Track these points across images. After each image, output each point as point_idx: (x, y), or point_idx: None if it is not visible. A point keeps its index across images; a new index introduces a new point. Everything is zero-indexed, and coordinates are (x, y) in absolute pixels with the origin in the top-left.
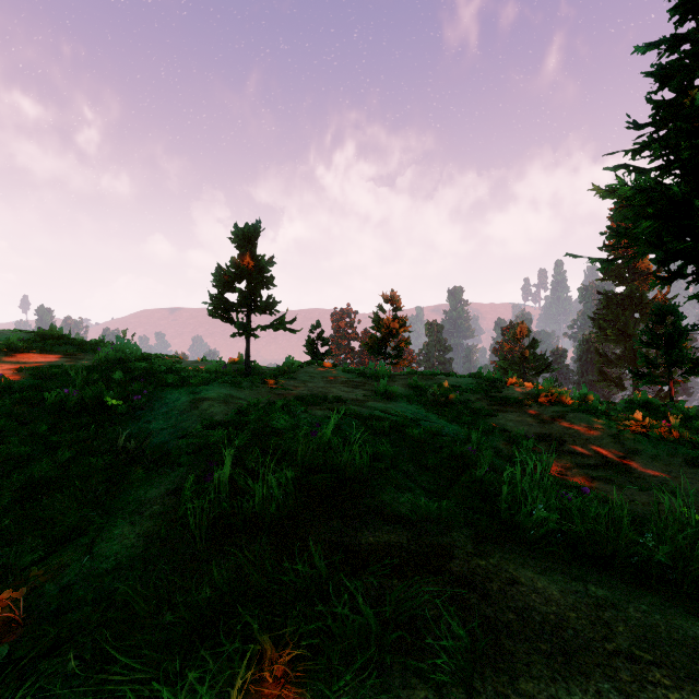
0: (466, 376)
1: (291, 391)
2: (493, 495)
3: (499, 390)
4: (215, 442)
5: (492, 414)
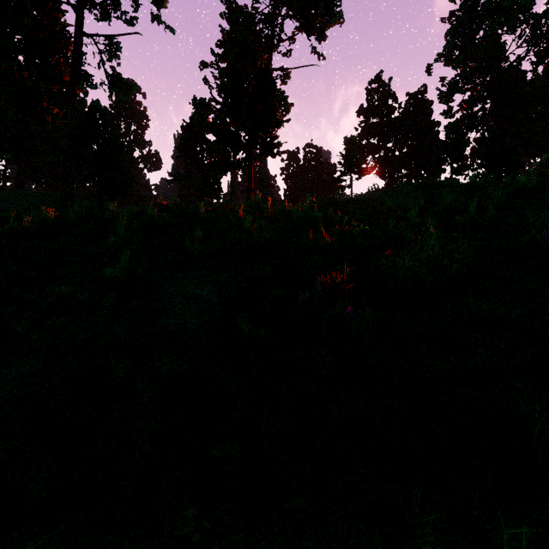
0: None
1: None
2: None
3: None
4: None
5: None
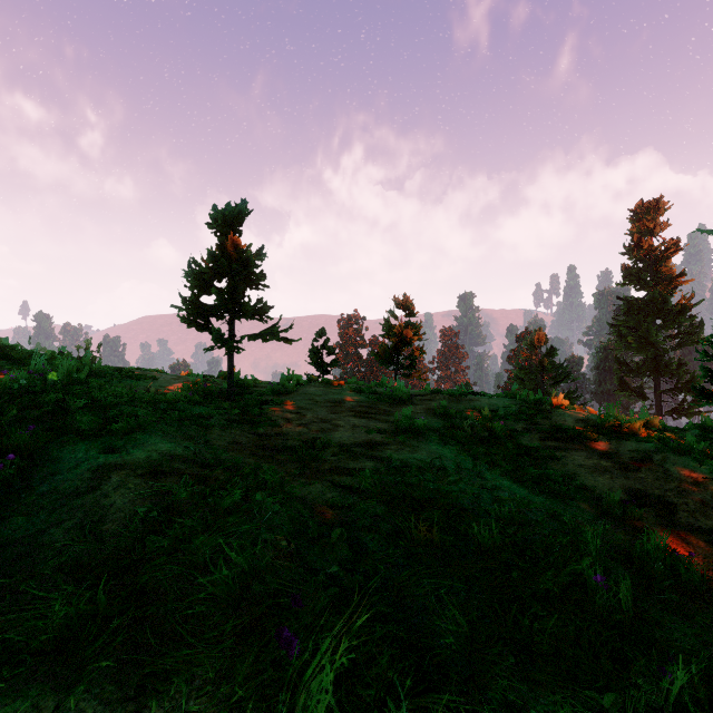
0: (500, 395)
1: (280, 428)
2: None
3: (547, 416)
4: (40, 644)
5: (553, 456)
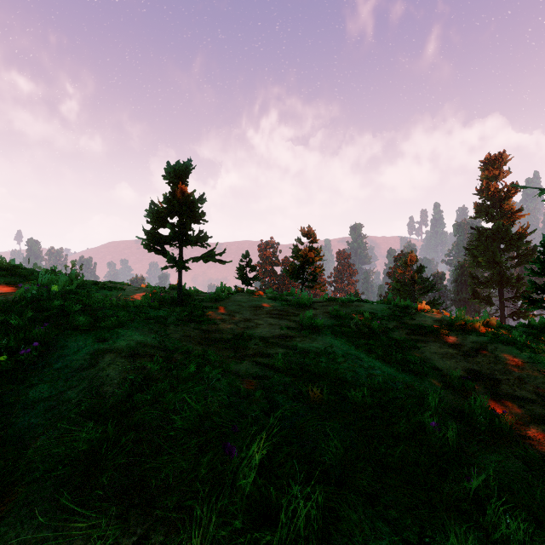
0: (379, 302)
1: (217, 326)
2: (506, 538)
3: (413, 317)
4: (77, 455)
5: (415, 346)
